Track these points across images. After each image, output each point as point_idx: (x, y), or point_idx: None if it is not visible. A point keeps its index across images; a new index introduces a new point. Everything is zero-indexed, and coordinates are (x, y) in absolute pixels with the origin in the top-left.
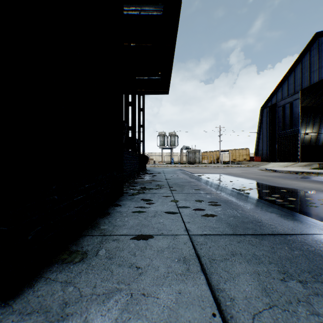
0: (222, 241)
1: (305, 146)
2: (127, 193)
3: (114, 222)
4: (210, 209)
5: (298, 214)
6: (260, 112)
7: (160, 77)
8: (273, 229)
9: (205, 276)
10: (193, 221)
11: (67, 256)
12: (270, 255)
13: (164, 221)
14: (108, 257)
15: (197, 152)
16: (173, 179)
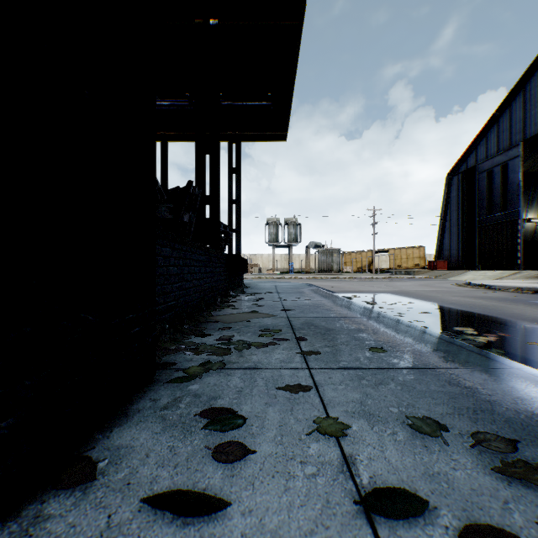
0: None
1: (527, 241)
2: (171, 367)
3: None
4: None
5: None
6: (445, 182)
7: (270, 102)
8: None
9: None
10: None
11: None
12: None
13: None
14: None
15: (335, 252)
16: (301, 309)
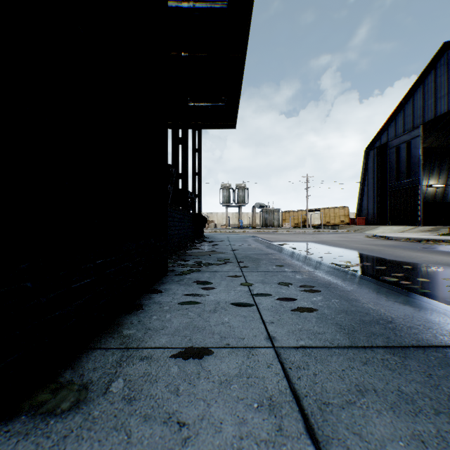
0: (336, 362)
1: (427, 203)
2: (173, 271)
3: (148, 323)
4: (304, 298)
5: (448, 307)
6: (364, 155)
7: (223, 103)
8: (417, 336)
9: (315, 447)
10: (279, 320)
11: (50, 395)
12: (431, 392)
13: (230, 320)
14: (126, 398)
15: (276, 211)
16: (243, 250)
